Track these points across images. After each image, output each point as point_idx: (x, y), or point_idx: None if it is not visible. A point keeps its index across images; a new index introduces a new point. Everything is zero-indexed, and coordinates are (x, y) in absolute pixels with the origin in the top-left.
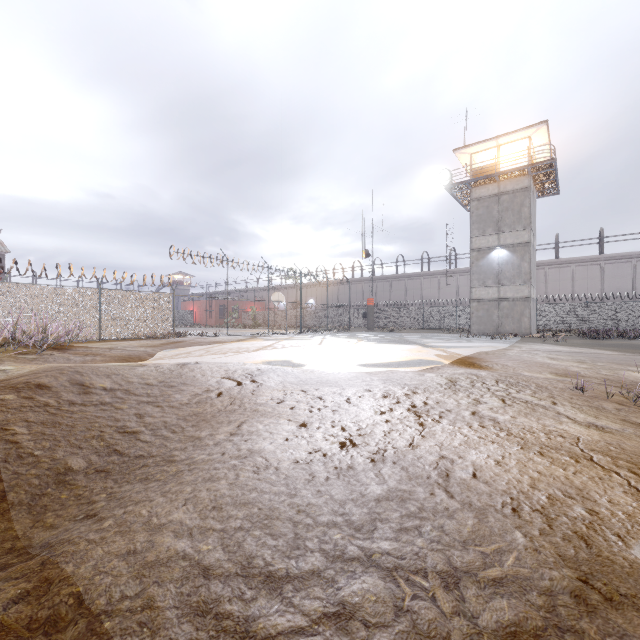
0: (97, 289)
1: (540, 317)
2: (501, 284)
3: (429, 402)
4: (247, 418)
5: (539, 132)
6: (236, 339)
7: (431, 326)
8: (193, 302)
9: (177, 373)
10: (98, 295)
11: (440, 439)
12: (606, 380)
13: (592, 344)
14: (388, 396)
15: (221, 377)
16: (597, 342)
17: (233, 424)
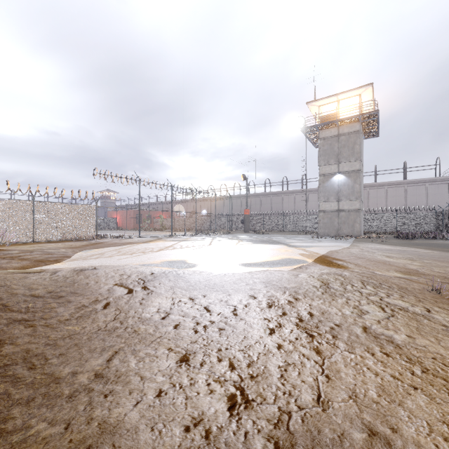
0: (31, 201)
1: (365, 223)
2: (340, 200)
3: (314, 313)
4: (123, 345)
5: (367, 91)
6: (145, 240)
7: (289, 229)
8: (116, 212)
9: (70, 281)
10: (32, 206)
11: (348, 381)
12: (444, 278)
13: (407, 243)
14: (273, 305)
15: (114, 284)
16: (409, 242)
17: (104, 355)
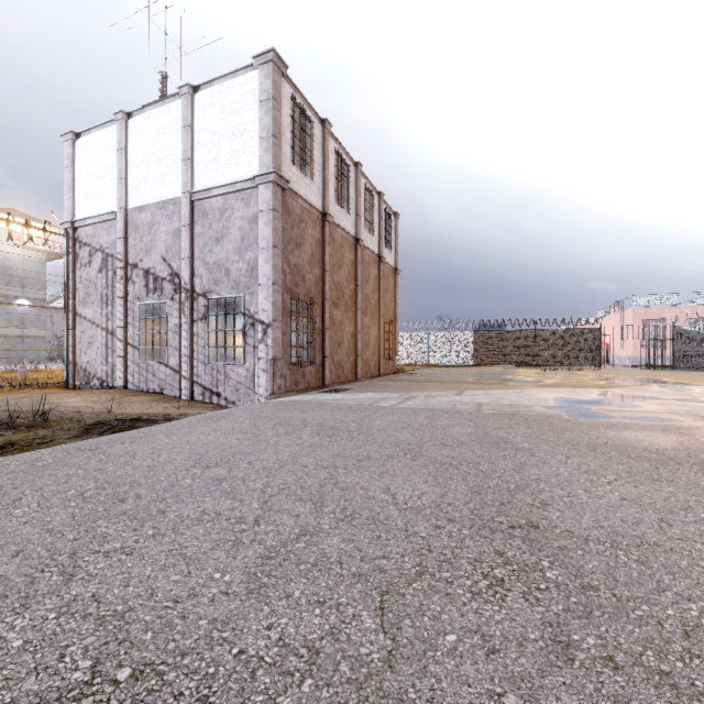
0: None
1: None
2: (26, 325)
3: None
4: None
5: (53, 230)
6: None
7: None
8: None
9: None
10: None
11: None
12: None
13: None
14: None
15: None
16: None
17: None
